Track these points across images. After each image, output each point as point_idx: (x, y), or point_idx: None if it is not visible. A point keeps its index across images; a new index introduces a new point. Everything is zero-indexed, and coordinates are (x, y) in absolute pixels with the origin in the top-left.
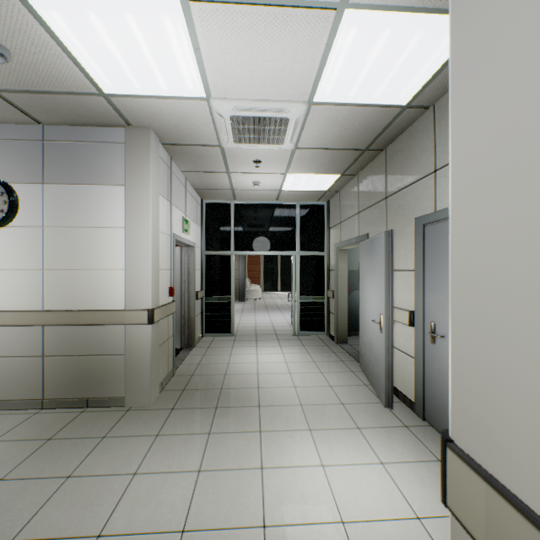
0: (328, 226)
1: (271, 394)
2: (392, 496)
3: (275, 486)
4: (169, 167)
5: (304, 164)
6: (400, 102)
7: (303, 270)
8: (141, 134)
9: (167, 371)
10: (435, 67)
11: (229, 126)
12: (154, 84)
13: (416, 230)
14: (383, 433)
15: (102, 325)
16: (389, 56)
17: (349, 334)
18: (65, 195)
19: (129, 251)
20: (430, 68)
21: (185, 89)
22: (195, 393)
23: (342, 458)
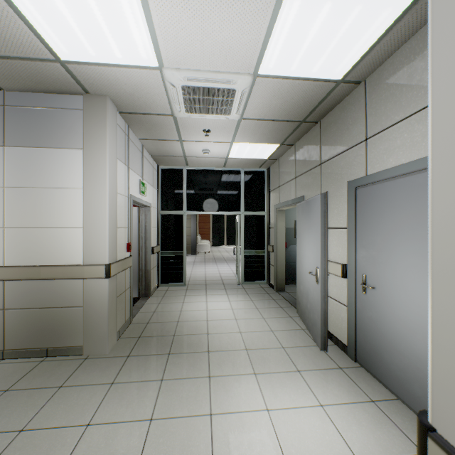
0: (268, 190)
1: (219, 339)
2: (333, 439)
3: (223, 433)
4: (126, 134)
5: (248, 134)
6: (335, 77)
7: (247, 228)
8: (98, 102)
9: (124, 320)
10: (369, 43)
11: (180, 95)
12: (109, 52)
13: (348, 192)
14: (321, 375)
15: (61, 279)
16: (329, 30)
17: (286, 283)
18: (25, 157)
19: (87, 210)
20: (365, 44)
21: (138, 57)
22: (150, 340)
23: (286, 402)
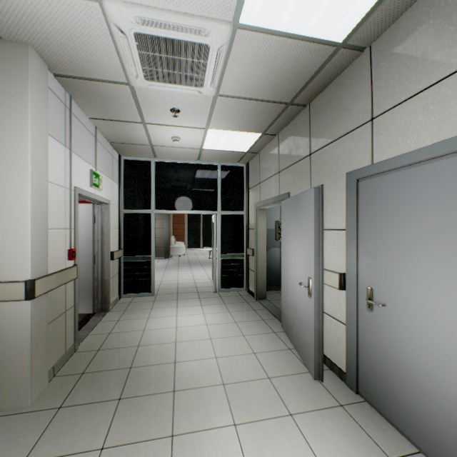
0: (248, 187)
1: (189, 371)
2: None
3: None
4: (67, 107)
5: (225, 117)
6: (336, 37)
7: (224, 229)
8: (15, 51)
9: (64, 350)
10: None
11: (134, 50)
12: None
13: (347, 186)
14: (319, 419)
15: None
16: None
17: (267, 289)
18: None
19: None
20: None
21: None
22: (96, 378)
23: None
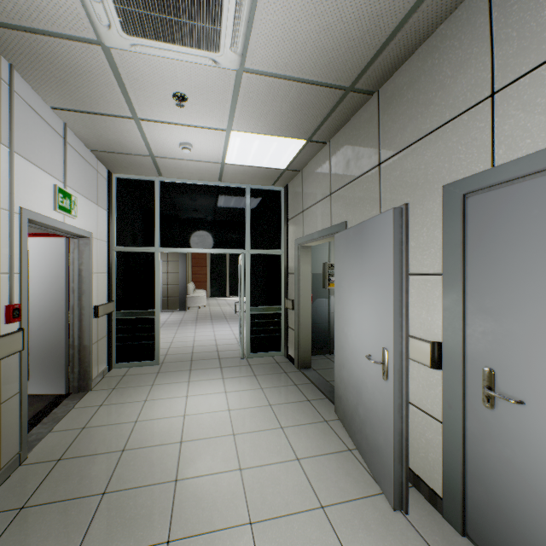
0: (286, 217)
1: (197, 497)
2: None
3: None
4: (4, 81)
5: (255, 111)
6: None
7: (254, 273)
8: None
9: None
10: None
11: None
12: None
13: (446, 206)
14: None
15: None
16: None
17: (312, 353)
18: None
19: None
20: None
21: None
22: (42, 517)
23: None
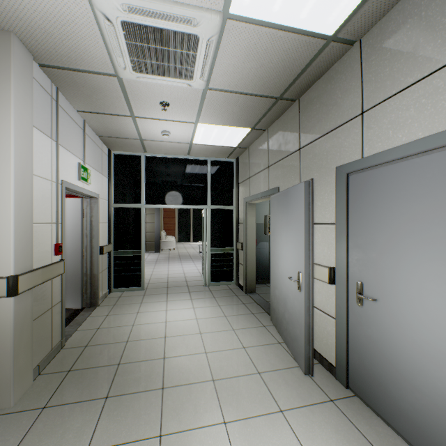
0: (237, 182)
1: (178, 367)
2: None
3: None
4: (54, 99)
5: (215, 111)
6: (327, 30)
7: (213, 223)
8: None
9: (50, 347)
10: None
11: (122, 40)
12: None
13: (337, 180)
14: (310, 416)
15: None
16: None
17: (256, 282)
18: None
19: None
20: None
21: None
22: (83, 375)
23: None
